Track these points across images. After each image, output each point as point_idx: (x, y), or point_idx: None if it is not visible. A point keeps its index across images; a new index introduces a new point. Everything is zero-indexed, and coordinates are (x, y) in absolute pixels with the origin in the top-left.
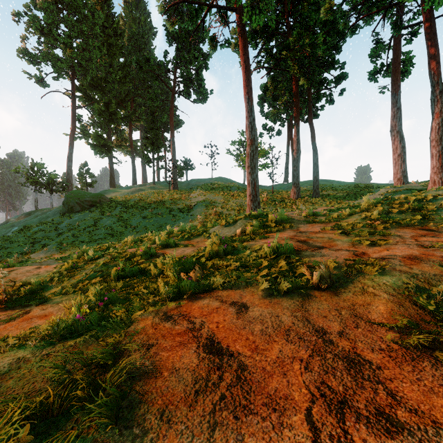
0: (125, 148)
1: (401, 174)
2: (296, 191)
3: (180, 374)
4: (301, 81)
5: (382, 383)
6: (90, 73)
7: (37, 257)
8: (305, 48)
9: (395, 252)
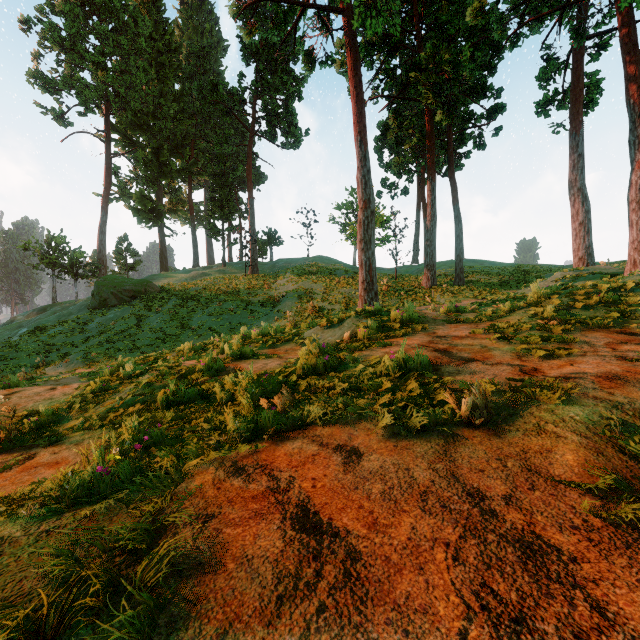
0: (182, 214)
1: (584, 251)
2: (430, 276)
3: (254, 566)
4: (438, 115)
5: (581, 587)
6: (131, 105)
7: (55, 371)
8: (444, 68)
9: (584, 369)
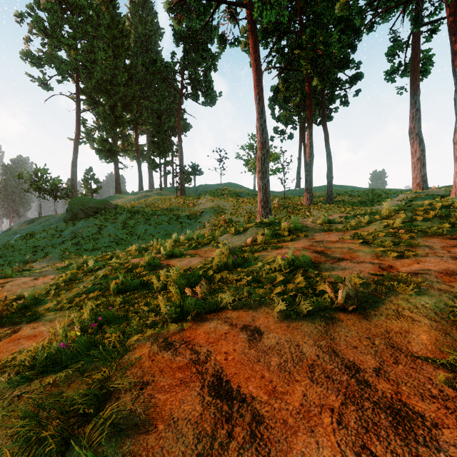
0: (131, 153)
1: (420, 179)
2: (309, 197)
3: (179, 427)
4: (314, 81)
5: (444, 450)
6: (95, 75)
7: (39, 265)
8: (319, 47)
9: (428, 266)
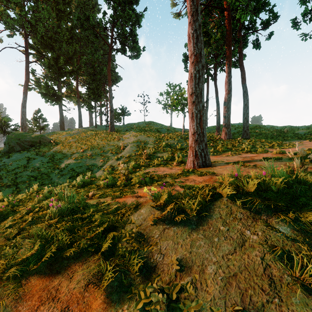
0: (74, 98)
1: None
2: (227, 132)
3: None
4: (238, 14)
5: None
6: (38, 30)
7: None
8: None
9: None
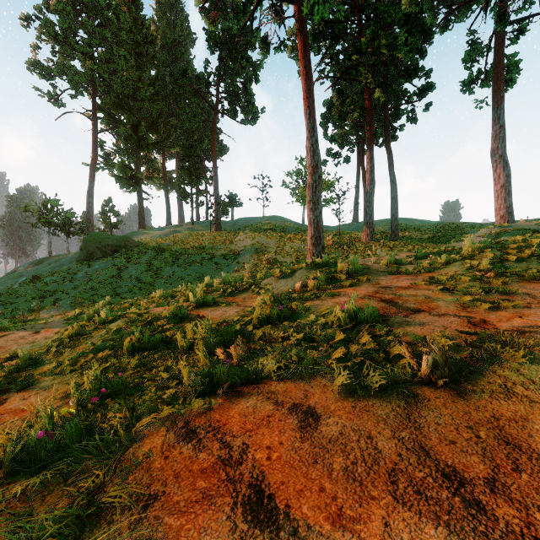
0: (157, 181)
1: (505, 211)
2: (369, 232)
3: None
4: (376, 93)
5: None
6: (114, 88)
7: (47, 314)
8: (382, 51)
9: (536, 322)
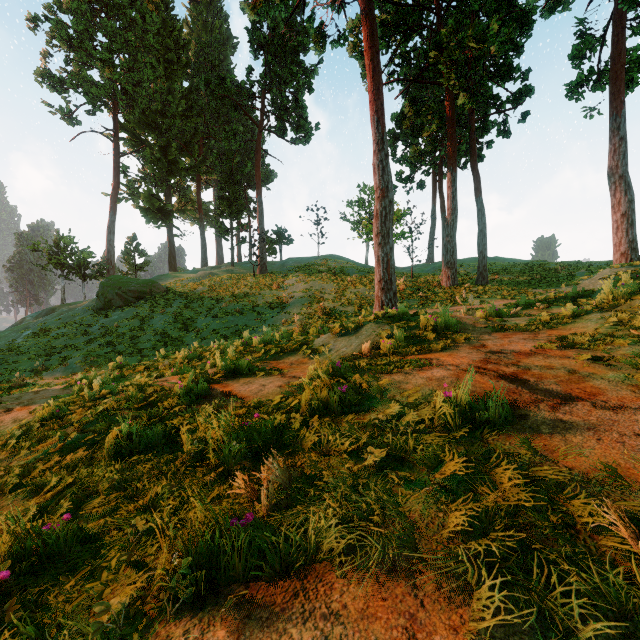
0: (191, 213)
1: (626, 246)
2: (451, 274)
3: None
4: (460, 98)
5: None
6: (139, 102)
7: (52, 377)
8: (468, 44)
9: None
